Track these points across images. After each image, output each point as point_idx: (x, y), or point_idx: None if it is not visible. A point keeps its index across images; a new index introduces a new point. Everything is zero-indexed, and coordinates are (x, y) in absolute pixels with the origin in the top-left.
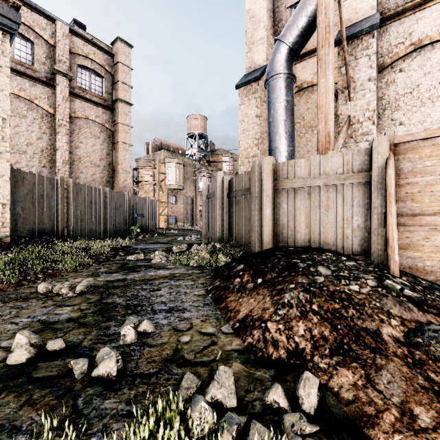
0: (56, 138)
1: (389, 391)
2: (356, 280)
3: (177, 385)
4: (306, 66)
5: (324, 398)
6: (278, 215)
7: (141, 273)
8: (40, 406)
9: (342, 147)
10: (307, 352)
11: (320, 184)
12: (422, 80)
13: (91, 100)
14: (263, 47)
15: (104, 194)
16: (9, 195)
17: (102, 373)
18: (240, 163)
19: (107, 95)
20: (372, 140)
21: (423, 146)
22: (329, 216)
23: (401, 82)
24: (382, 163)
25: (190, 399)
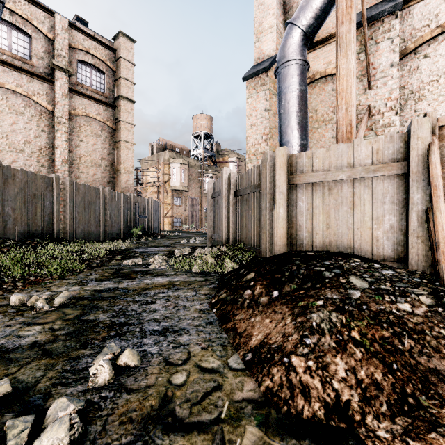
0: (55, 136)
1: None
2: (404, 295)
3: None
4: (319, 55)
5: None
6: (293, 214)
7: (136, 281)
8: None
9: None
10: (354, 408)
11: (343, 178)
12: None
13: (92, 96)
14: (272, 35)
15: (103, 194)
16: None
17: None
18: (247, 161)
19: (109, 92)
20: (410, 123)
21: None
22: (355, 215)
23: (426, 69)
24: (423, 150)
25: None
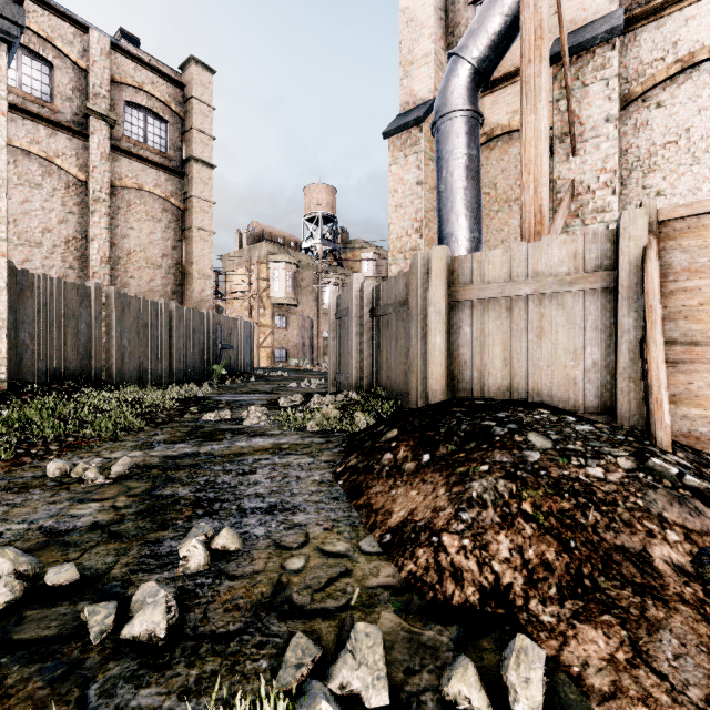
0: (90, 221)
1: (680, 675)
2: (597, 457)
3: (278, 657)
4: (499, 100)
5: (556, 687)
6: (455, 345)
7: (225, 444)
8: (17, 702)
9: (561, 233)
10: (517, 592)
11: (527, 292)
12: (695, 120)
13: (148, 158)
14: (429, 69)
15: (167, 312)
16: (5, 312)
17: (139, 633)
18: (390, 261)
19: (174, 151)
20: (620, 216)
21: (708, 224)
22: (544, 346)
23: (660, 125)
24: (637, 255)
25: (300, 688)
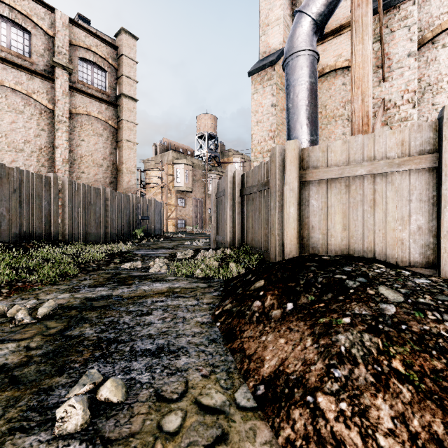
0: (56, 135)
1: None
2: None
3: None
4: (328, 48)
5: None
6: (304, 214)
7: (133, 288)
8: None
9: None
10: None
11: (362, 173)
12: None
13: (93, 95)
14: (279, 28)
15: (104, 194)
16: None
17: None
18: (253, 159)
19: (111, 90)
20: (443, 109)
21: None
22: (376, 214)
23: (445, 60)
24: None
25: None
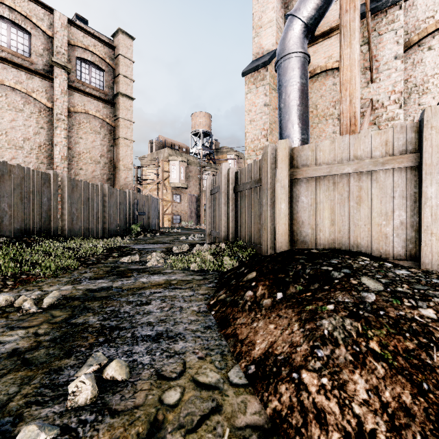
0: (54, 133)
1: None
2: (426, 299)
3: None
4: (319, 49)
5: None
6: (295, 210)
7: (132, 280)
8: None
9: None
10: None
11: (349, 171)
12: None
13: (91, 93)
14: (272, 30)
15: (102, 190)
16: None
17: None
18: (247, 157)
19: (108, 89)
20: (423, 111)
21: None
22: (362, 210)
23: (430, 62)
24: (437, 140)
25: None
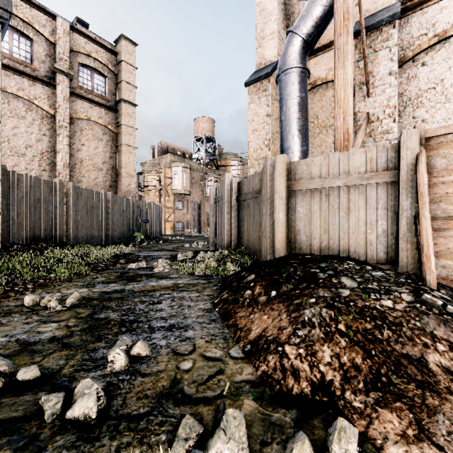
0: (57, 140)
1: (452, 447)
2: (388, 293)
3: (173, 432)
4: (320, 61)
5: None
6: (292, 219)
7: (142, 284)
8: None
9: (360, 147)
10: (336, 385)
11: (339, 185)
12: (447, 74)
13: (94, 100)
14: (274, 41)
15: (106, 198)
16: None
17: (78, 415)
18: (249, 166)
19: (110, 95)
20: (400, 134)
21: None
22: (350, 220)
23: (424, 77)
24: (412, 159)
25: None
